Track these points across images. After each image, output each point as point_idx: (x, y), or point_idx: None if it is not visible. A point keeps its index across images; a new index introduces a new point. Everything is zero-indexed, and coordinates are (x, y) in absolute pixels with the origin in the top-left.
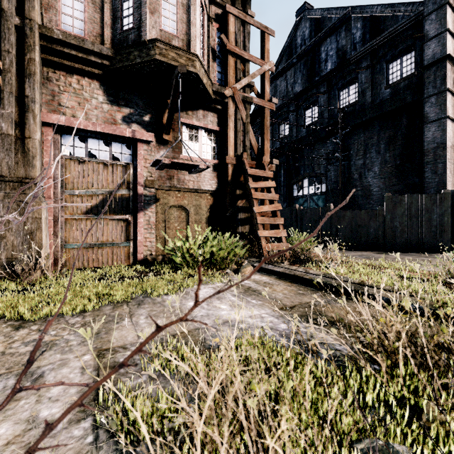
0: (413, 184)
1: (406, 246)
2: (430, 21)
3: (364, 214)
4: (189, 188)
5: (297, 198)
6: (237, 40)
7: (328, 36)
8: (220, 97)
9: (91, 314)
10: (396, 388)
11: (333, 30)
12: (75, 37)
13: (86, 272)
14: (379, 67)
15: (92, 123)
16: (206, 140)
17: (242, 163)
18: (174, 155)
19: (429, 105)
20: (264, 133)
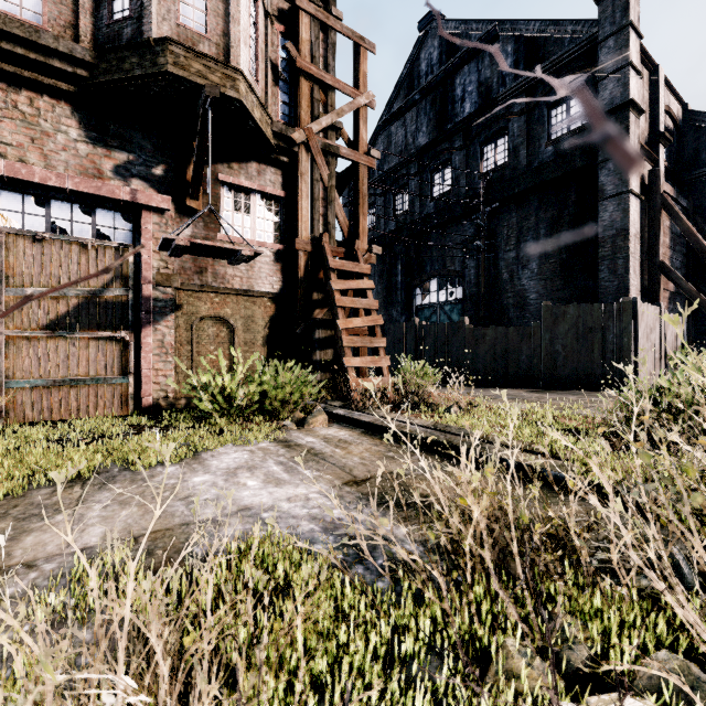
0: (584, 289)
1: (571, 381)
2: (607, 49)
3: (514, 333)
4: (233, 288)
5: (421, 308)
6: (315, 53)
7: (466, 62)
8: (285, 143)
9: (5, 504)
10: (463, 618)
11: (473, 53)
12: (22, 25)
13: (29, 429)
14: (537, 113)
15: (57, 173)
16: (264, 212)
17: (321, 250)
18: (208, 234)
19: (606, 173)
20: (358, 204)
